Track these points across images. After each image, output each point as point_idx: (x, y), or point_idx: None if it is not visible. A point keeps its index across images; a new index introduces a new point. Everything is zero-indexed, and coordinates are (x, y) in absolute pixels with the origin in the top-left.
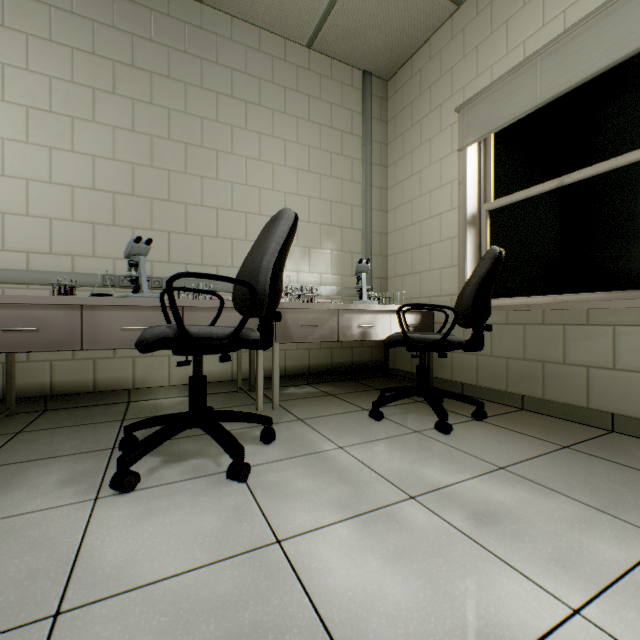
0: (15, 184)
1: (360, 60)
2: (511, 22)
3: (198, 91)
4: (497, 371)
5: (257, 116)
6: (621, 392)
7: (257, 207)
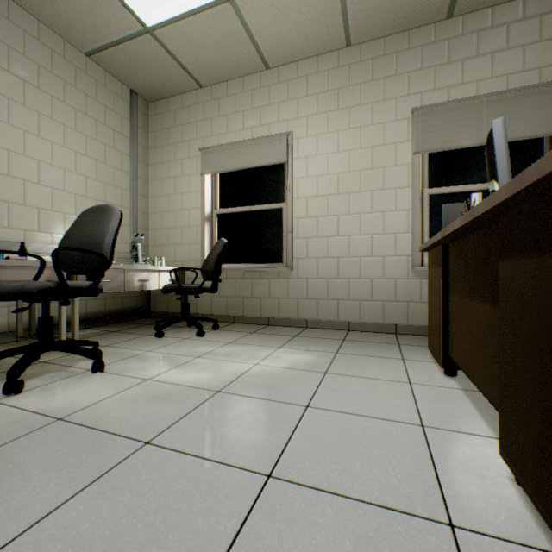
0: None
1: (130, 82)
2: (229, 117)
3: None
4: (222, 304)
5: (36, 97)
6: (272, 307)
7: (36, 177)
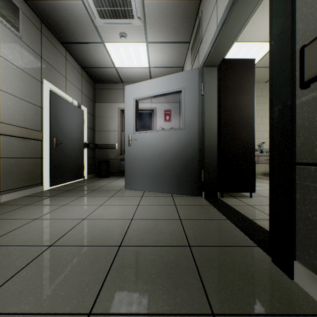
0: None
1: None
2: None
3: (264, 104)
4: None
5: None
6: None
7: None
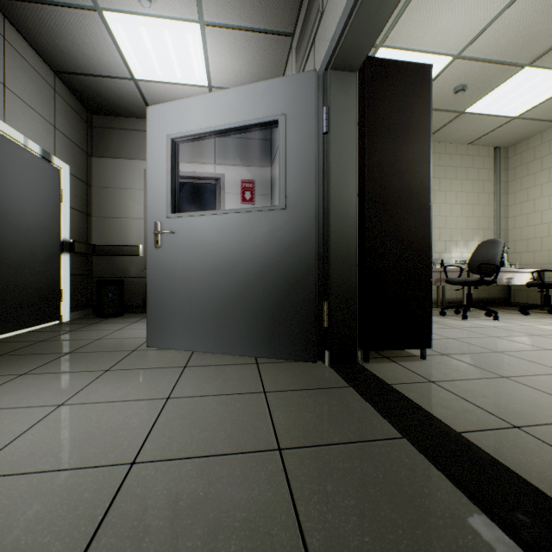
0: None
1: (494, 144)
2: None
3: None
4: None
5: (443, 183)
6: None
7: (443, 225)
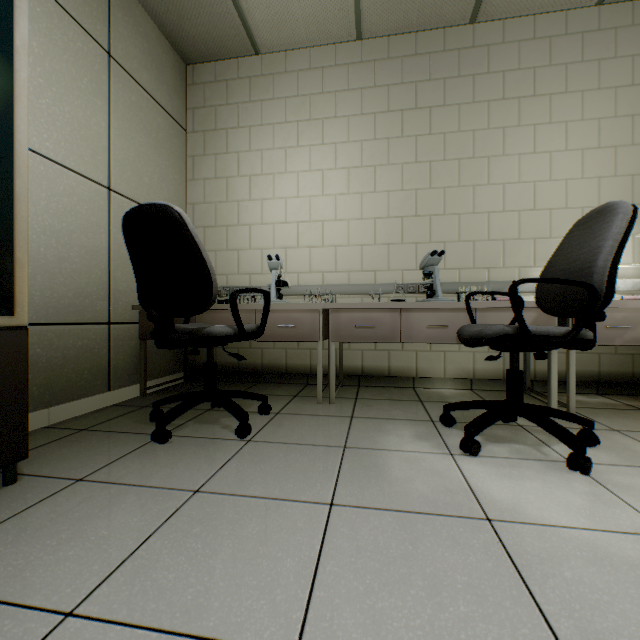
0: (341, 225)
1: None
2: None
3: (469, 107)
4: None
5: (531, 108)
6: None
7: (531, 203)
